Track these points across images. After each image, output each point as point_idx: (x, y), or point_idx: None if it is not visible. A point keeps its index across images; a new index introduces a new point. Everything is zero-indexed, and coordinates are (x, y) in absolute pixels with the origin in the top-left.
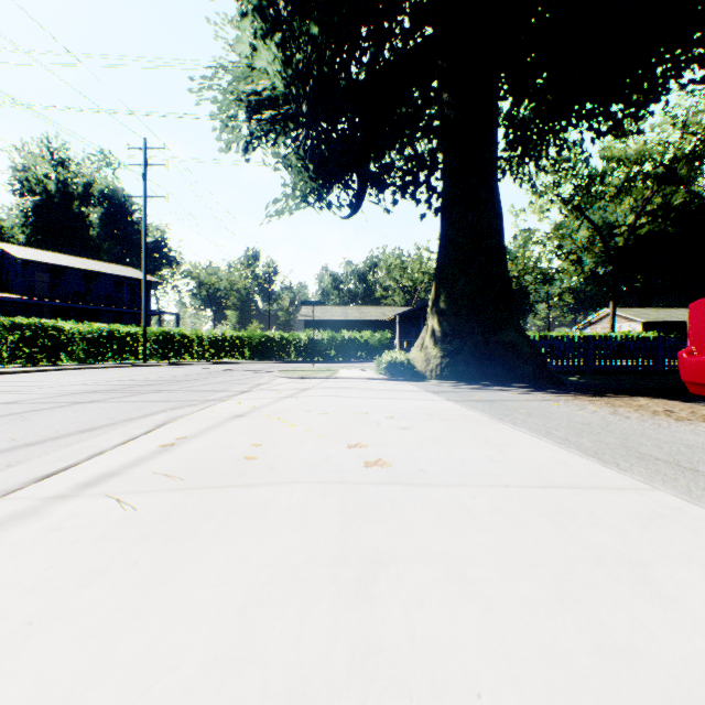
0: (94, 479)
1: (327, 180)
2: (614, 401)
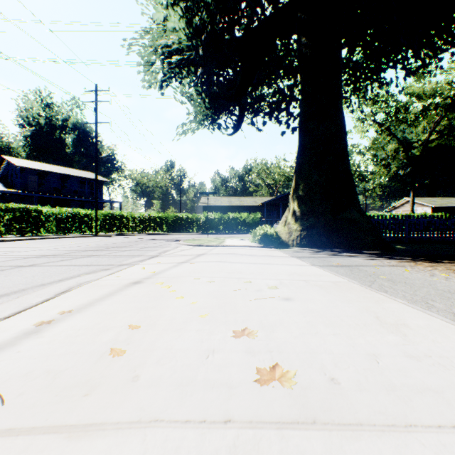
0: None
1: (218, 109)
2: (452, 267)
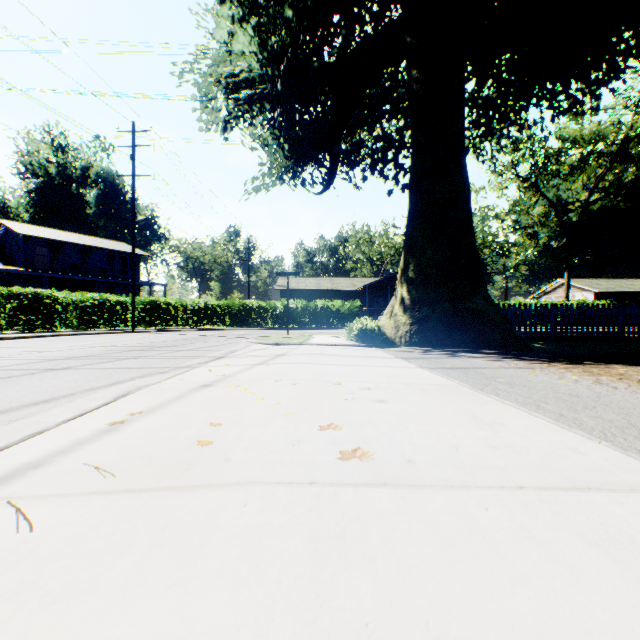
0: (9, 473)
1: (301, 159)
2: (591, 369)
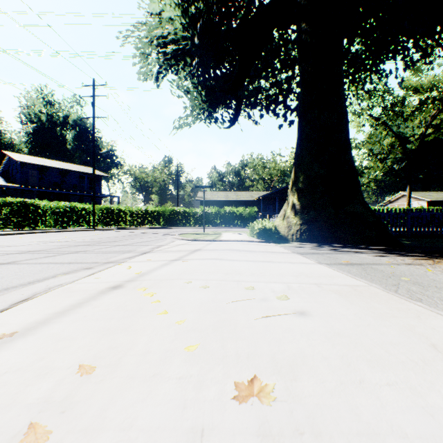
0: None
1: (214, 103)
2: None
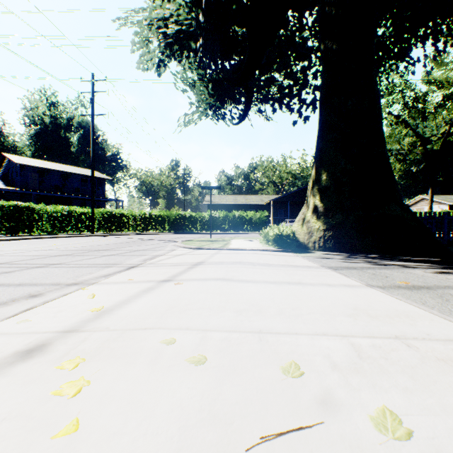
0: None
1: (222, 98)
2: None
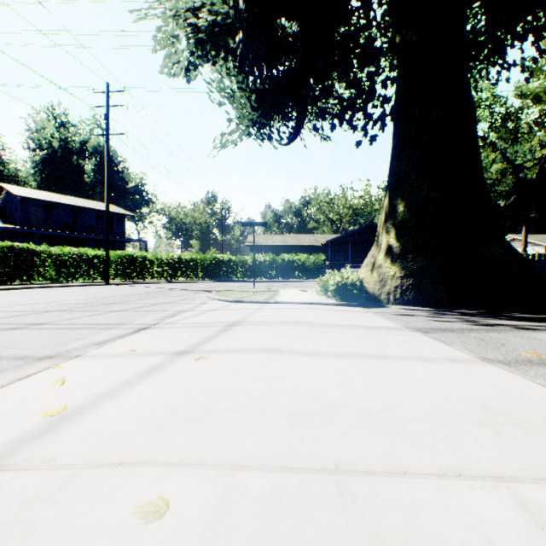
0: None
1: (268, 113)
2: None
